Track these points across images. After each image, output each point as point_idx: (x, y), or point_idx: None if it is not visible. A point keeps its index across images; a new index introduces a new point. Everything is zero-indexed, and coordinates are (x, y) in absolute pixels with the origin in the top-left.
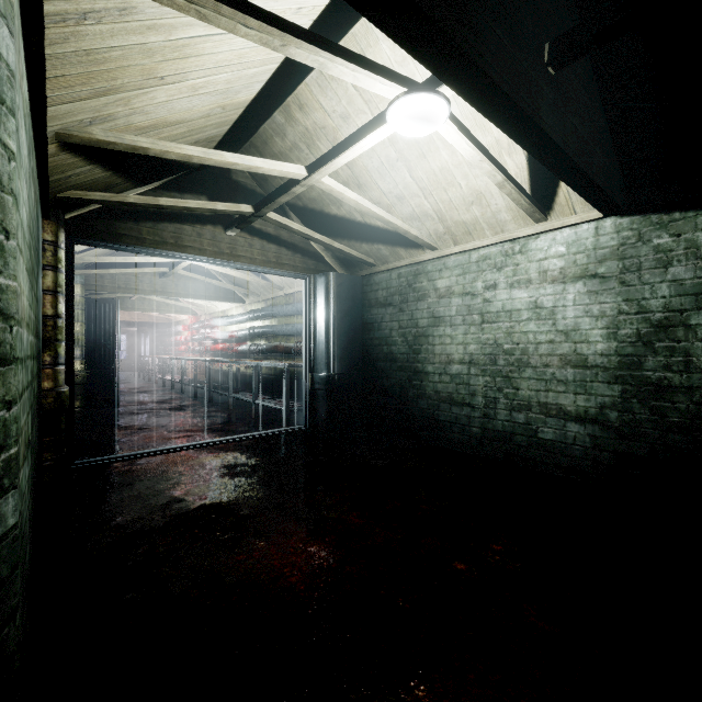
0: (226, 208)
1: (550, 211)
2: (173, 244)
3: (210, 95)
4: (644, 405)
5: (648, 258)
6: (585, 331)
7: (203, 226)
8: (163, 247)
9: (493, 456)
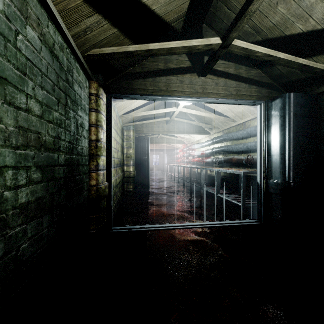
0: (198, 44)
1: None
2: (165, 90)
3: None
4: None
5: None
6: None
7: (183, 75)
8: (159, 93)
9: None
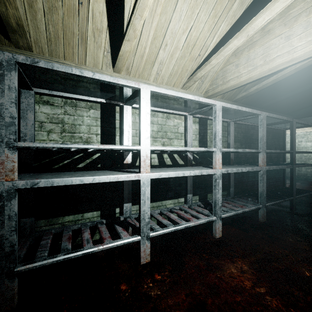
0: None
1: None
2: None
3: None
4: None
5: None
6: None
7: None
8: None
9: (300, 179)
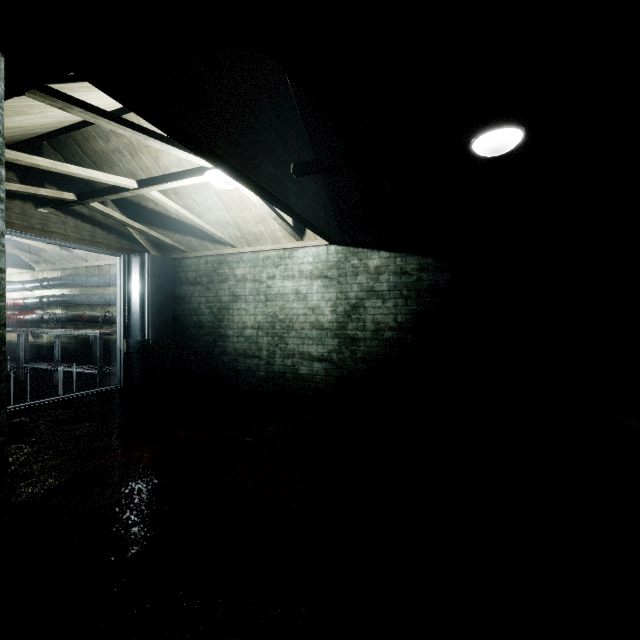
0: (49, 194)
1: (304, 236)
2: None
3: (55, 118)
4: (348, 349)
5: (349, 270)
6: (322, 308)
7: (11, 200)
8: None
9: (273, 389)
